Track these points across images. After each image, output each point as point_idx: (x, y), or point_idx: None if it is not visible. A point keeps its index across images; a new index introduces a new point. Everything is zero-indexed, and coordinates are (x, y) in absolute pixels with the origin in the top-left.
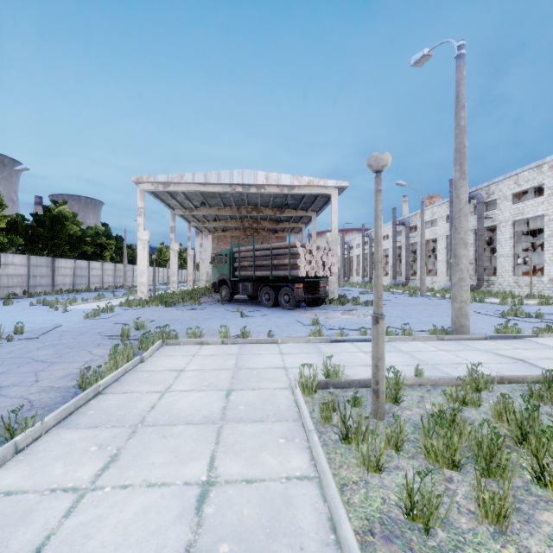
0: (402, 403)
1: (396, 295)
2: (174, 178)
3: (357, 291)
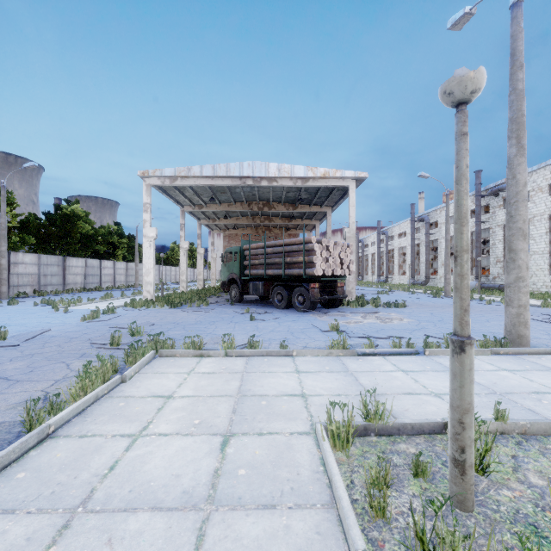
0: (488, 470)
1: (417, 296)
2: (181, 171)
3: (374, 291)
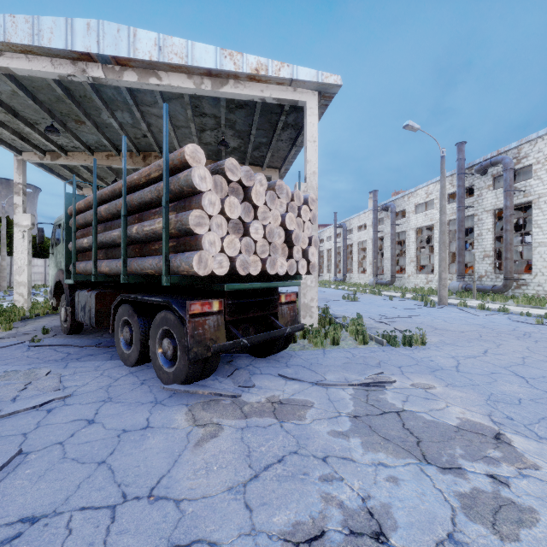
0: None
1: (400, 303)
2: None
3: (335, 294)
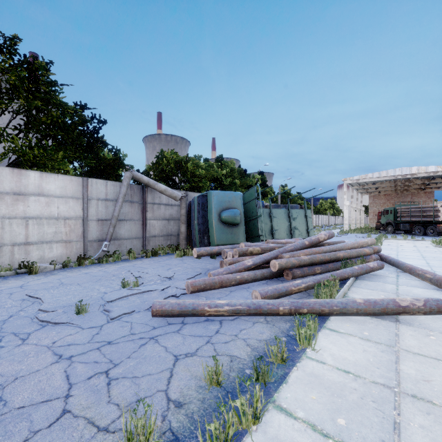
0: None
1: None
2: (362, 177)
3: None
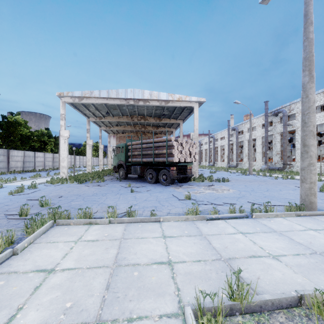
0: None
1: (233, 174)
2: (86, 93)
3: (207, 171)
